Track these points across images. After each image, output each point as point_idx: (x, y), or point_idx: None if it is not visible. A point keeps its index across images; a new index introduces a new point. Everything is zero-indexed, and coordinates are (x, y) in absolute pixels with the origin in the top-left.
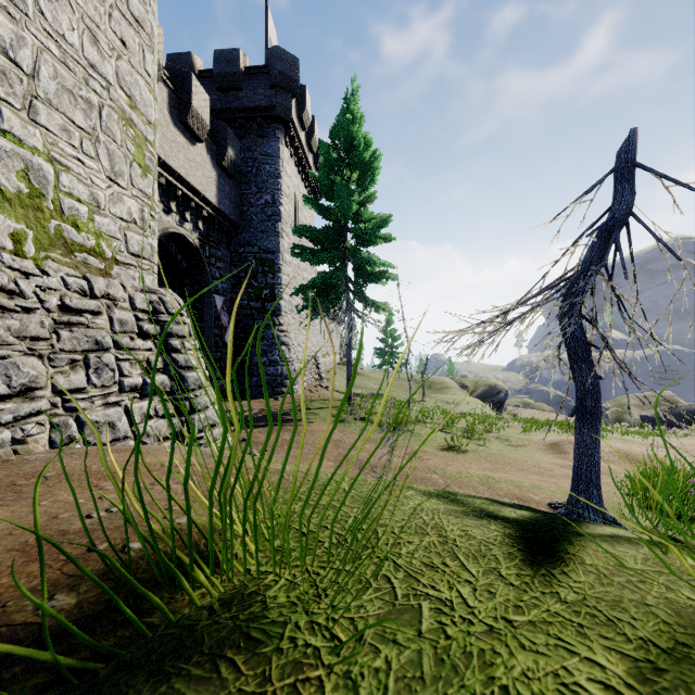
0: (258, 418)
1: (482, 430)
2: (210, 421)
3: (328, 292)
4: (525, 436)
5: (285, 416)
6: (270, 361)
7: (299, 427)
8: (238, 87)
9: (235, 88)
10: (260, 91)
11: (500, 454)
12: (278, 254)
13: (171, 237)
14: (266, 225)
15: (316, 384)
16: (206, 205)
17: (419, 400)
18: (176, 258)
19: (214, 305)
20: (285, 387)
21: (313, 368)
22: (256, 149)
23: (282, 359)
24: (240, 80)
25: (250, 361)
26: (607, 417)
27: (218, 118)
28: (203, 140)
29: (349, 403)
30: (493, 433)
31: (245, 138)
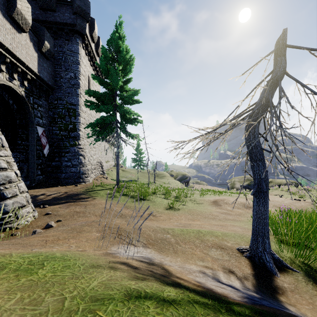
0: (62, 198)
1: (183, 196)
2: (18, 205)
3: (106, 127)
4: (201, 198)
5: (79, 195)
6: (73, 164)
7: (86, 202)
8: (53, 9)
9: (51, 9)
10: (66, 14)
11: (193, 209)
12: (78, 106)
13: (2, 87)
14: (71, 89)
15: (101, 176)
16: (30, 72)
17: (153, 182)
18: (8, 102)
19: (36, 132)
20: (81, 178)
21: (99, 168)
22: (65, 46)
23: (80, 163)
24: (54, 6)
25: (60, 164)
26: (228, 186)
27: (40, 25)
28: (26, 31)
29: (117, 186)
30: (188, 198)
31: (58, 39)
